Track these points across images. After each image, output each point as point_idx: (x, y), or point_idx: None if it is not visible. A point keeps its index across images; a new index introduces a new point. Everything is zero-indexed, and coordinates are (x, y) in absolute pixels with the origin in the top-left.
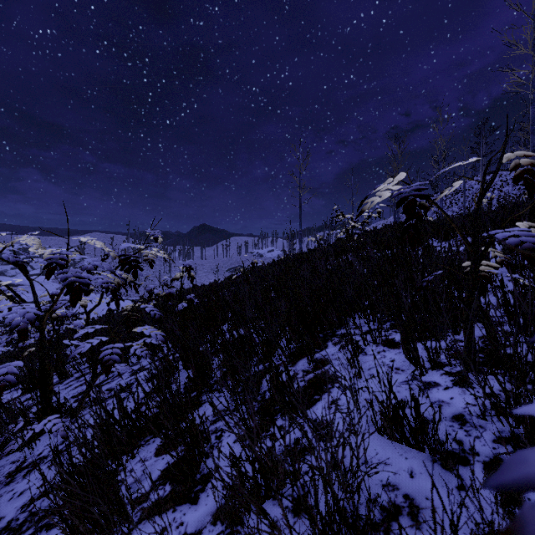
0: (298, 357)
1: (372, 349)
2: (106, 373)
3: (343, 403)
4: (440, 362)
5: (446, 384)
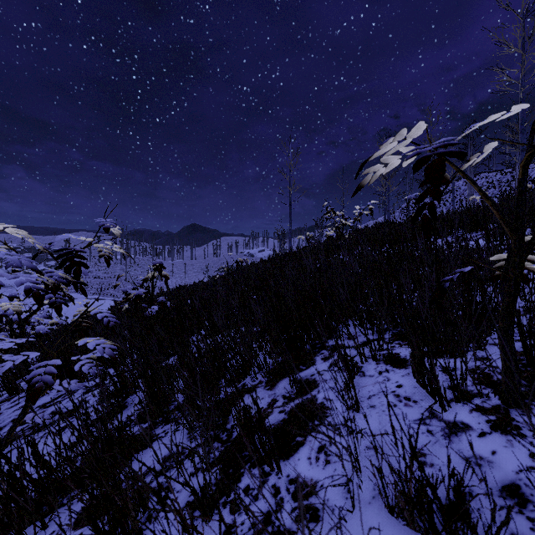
0: (279, 376)
1: (371, 367)
2: (33, 399)
3: (335, 451)
4: (468, 392)
5: (481, 426)
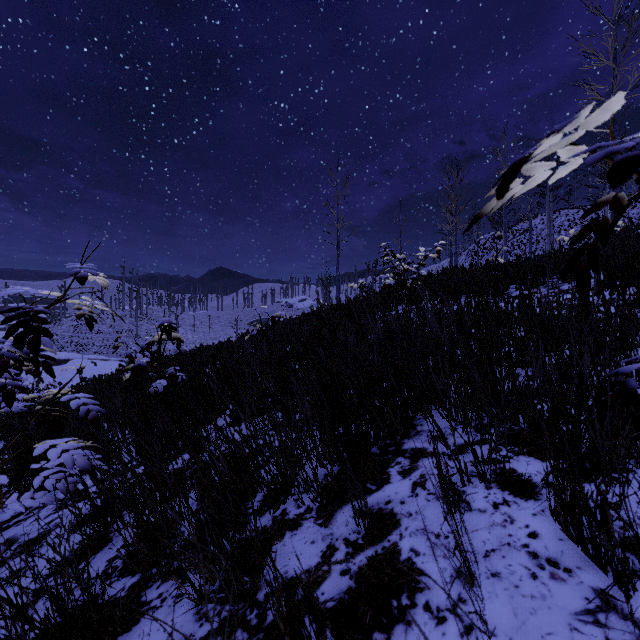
0: (337, 500)
1: (479, 494)
2: None
3: None
4: None
5: None
